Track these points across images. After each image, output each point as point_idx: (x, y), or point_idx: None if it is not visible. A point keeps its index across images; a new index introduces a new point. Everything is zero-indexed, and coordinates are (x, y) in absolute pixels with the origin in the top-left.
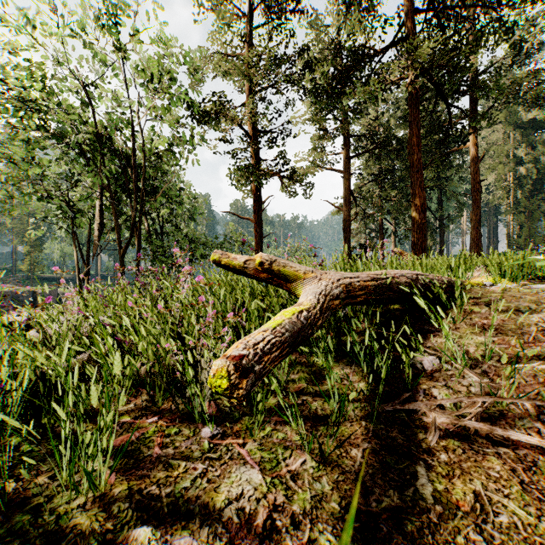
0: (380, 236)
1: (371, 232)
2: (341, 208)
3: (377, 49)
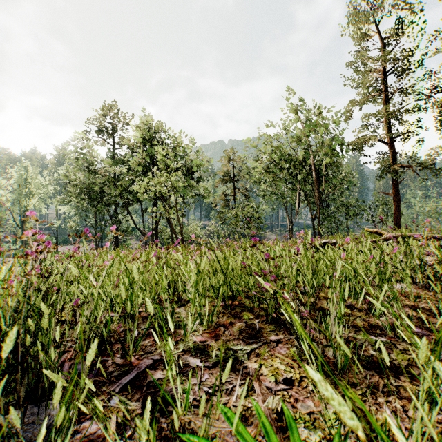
0: None
1: None
2: None
3: None
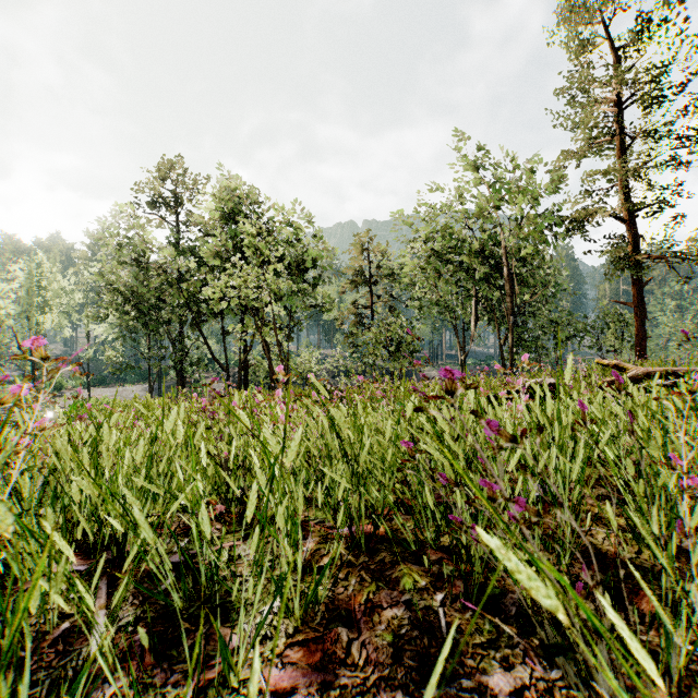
0: None
1: None
2: None
3: None
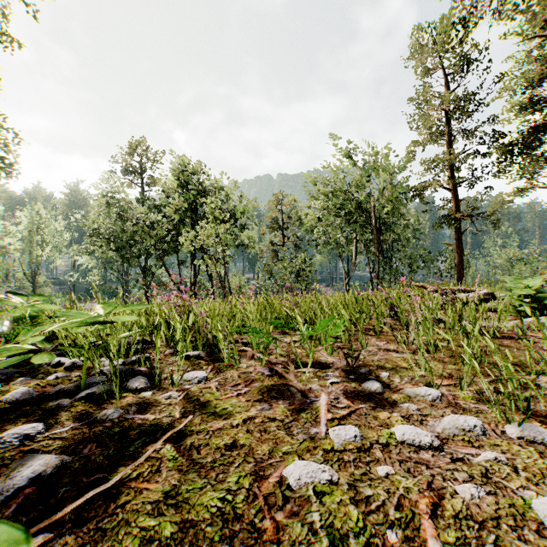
0: None
1: None
2: None
3: None
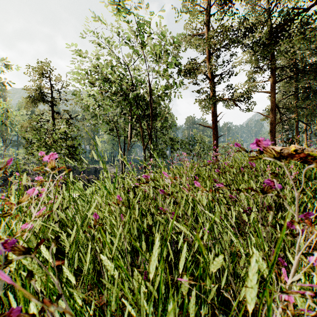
0: (295, 133)
1: (287, 130)
2: (268, 116)
3: (304, 8)
